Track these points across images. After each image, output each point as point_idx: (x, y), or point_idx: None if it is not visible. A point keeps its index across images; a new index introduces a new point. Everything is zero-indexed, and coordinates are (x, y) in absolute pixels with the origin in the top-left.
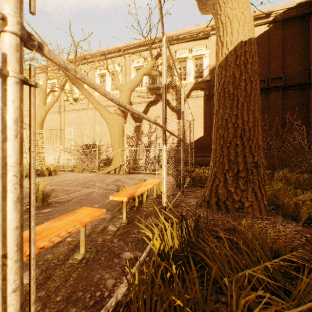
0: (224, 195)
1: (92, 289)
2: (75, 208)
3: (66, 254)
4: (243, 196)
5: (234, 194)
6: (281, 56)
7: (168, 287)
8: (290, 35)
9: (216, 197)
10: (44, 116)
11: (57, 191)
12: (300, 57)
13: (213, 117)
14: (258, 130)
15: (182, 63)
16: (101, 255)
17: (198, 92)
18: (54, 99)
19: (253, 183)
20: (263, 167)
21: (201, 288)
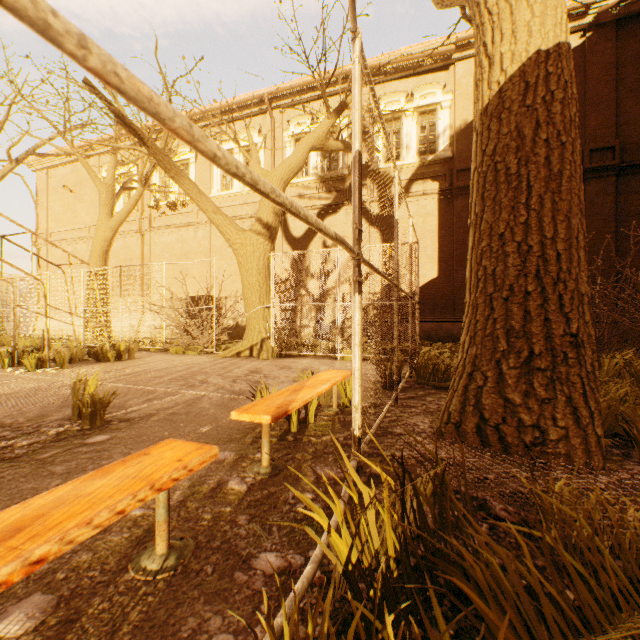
0: (498, 410)
1: None
2: (159, 434)
3: (124, 553)
4: (544, 415)
5: (522, 410)
6: (611, 101)
7: None
8: (633, 54)
9: (477, 414)
10: (110, 239)
11: (128, 395)
12: None
13: (469, 230)
14: (578, 259)
15: (391, 124)
16: (204, 560)
17: (426, 185)
18: (130, 204)
19: (568, 383)
20: (590, 347)
21: None
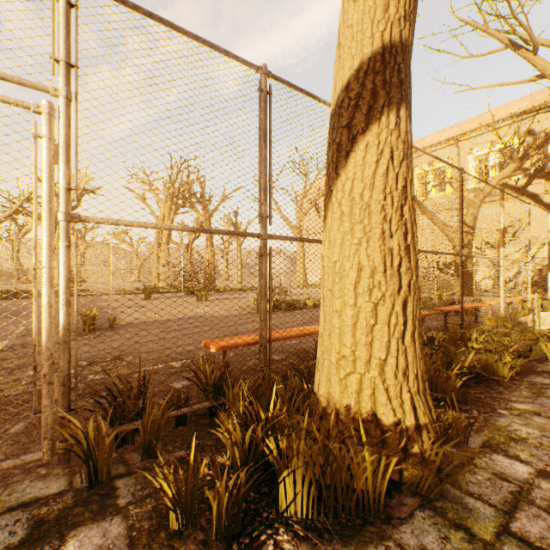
0: None
1: None
2: None
3: None
4: None
5: None
6: None
7: None
8: None
9: None
10: None
11: None
12: None
13: None
14: None
15: None
16: None
17: None
18: None
19: None
20: None
21: None
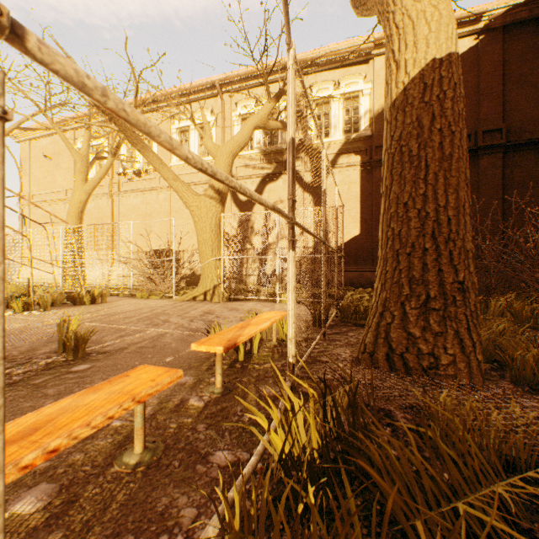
0: (402, 342)
1: (152, 529)
2: (131, 363)
3: (109, 453)
4: (438, 345)
5: (421, 341)
6: (499, 92)
7: (299, 528)
8: (516, 54)
9: (387, 345)
10: (84, 201)
11: (103, 332)
12: (535, 93)
13: (381, 199)
14: (464, 222)
15: (322, 107)
16: (172, 457)
17: (350, 158)
18: (102, 171)
19: (456, 320)
20: (474, 292)
21: (365, 532)
